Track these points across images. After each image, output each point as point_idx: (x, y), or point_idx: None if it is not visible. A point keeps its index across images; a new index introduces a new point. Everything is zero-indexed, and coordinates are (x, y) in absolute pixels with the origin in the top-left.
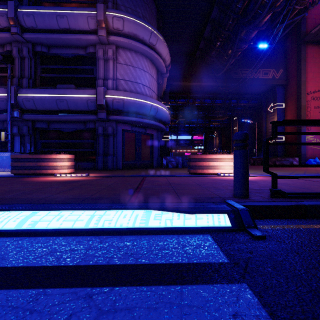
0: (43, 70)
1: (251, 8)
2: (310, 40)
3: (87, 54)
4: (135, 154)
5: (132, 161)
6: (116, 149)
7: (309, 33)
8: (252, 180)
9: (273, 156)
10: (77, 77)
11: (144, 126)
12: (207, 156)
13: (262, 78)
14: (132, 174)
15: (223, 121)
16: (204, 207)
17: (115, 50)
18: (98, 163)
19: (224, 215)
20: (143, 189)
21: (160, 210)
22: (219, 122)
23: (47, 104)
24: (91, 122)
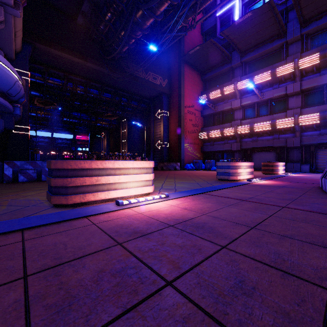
0: None
1: None
2: (187, 60)
3: None
4: None
5: None
6: None
7: (188, 53)
8: (191, 216)
9: (160, 161)
10: None
11: None
12: (95, 163)
13: (152, 81)
14: None
15: (112, 121)
16: None
17: None
18: None
19: None
20: None
21: None
22: (107, 121)
23: None
24: None
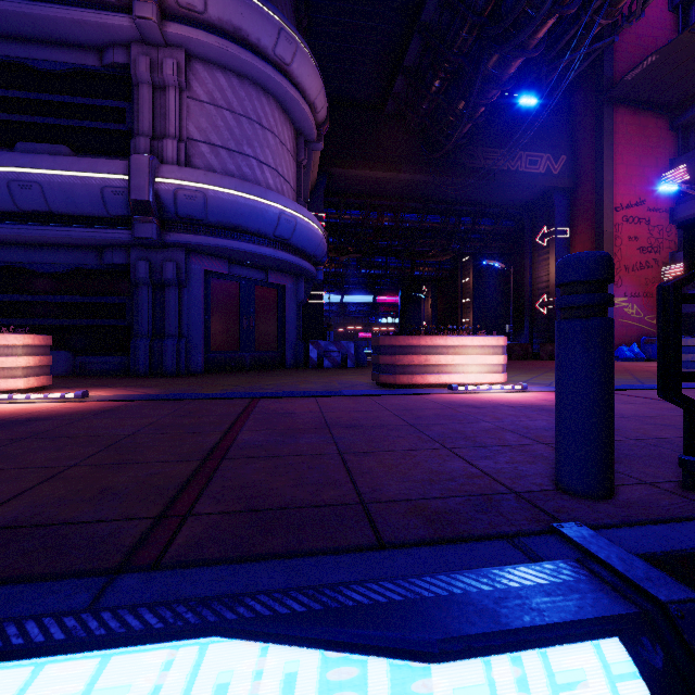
0: None
1: (511, 2)
2: (621, 96)
3: (107, 69)
4: (240, 334)
5: (232, 353)
6: (188, 322)
7: (621, 81)
8: (545, 404)
9: (546, 341)
10: (77, 126)
11: (262, 264)
12: (423, 340)
13: (525, 171)
14: (223, 390)
15: (441, 263)
16: (497, 592)
17: (185, 63)
18: (136, 358)
19: (611, 649)
20: (232, 458)
21: (275, 643)
22: (433, 265)
23: None
24: (118, 248)
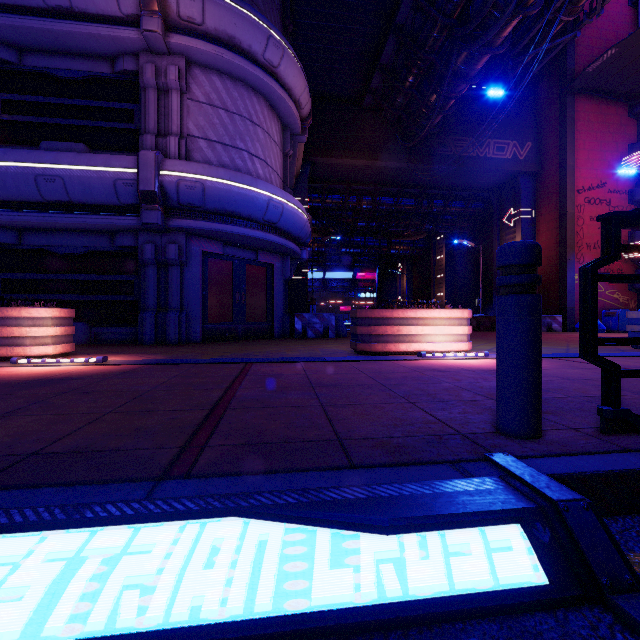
0: (7, 105)
1: (478, 5)
2: (583, 86)
3: (118, 75)
4: (233, 307)
5: (226, 324)
6: (188, 297)
7: (583, 73)
8: None
9: None
10: (92, 126)
11: (252, 245)
12: (396, 312)
13: (493, 157)
14: (221, 356)
15: (415, 242)
16: (435, 494)
17: (185, 69)
18: (143, 329)
19: (513, 530)
20: (234, 408)
21: (276, 520)
22: (408, 244)
23: (13, 185)
24: (128, 232)
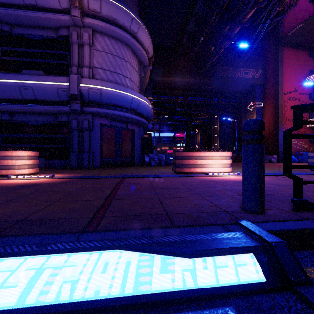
0: (5, 52)
1: (235, 3)
2: (286, 42)
3: (59, 37)
4: (115, 151)
5: (112, 159)
6: (93, 145)
7: (286, 35)
8: None
9: None
10: (47, 62)
11: (124, 120)
12: (194, 153)
13: (242, 77)
14: (109, 174)
15: (204, 119)
16: (213, 239)
17: (92, 34)
18: (71, 161)
19: (250, 256)
20: (116, 199)
21: (137, 251)
22: (200, 120)
23: (8, 91)
24: (64, 114)
